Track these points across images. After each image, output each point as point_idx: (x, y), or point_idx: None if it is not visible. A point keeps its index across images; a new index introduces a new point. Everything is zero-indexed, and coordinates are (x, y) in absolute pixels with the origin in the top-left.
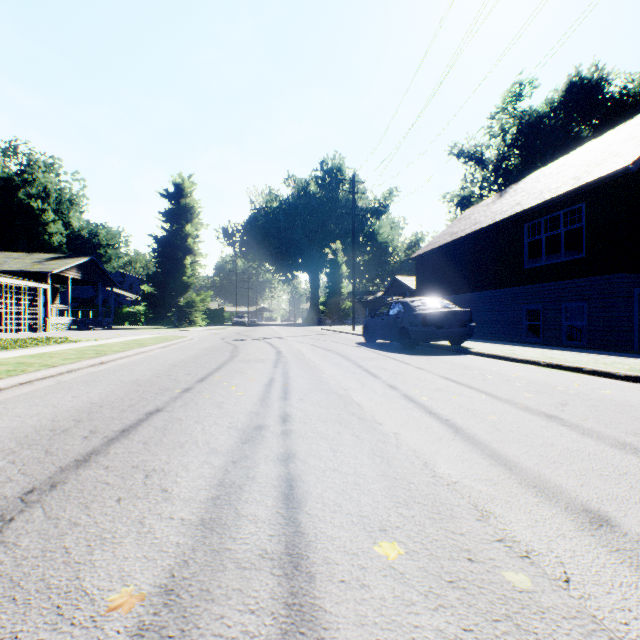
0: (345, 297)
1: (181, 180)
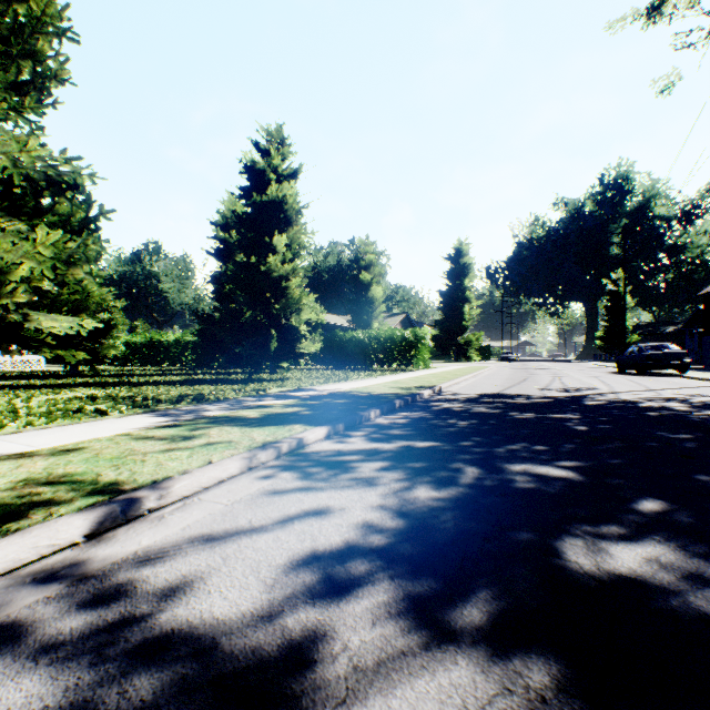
0: (629, 330)
1: (459, 244)
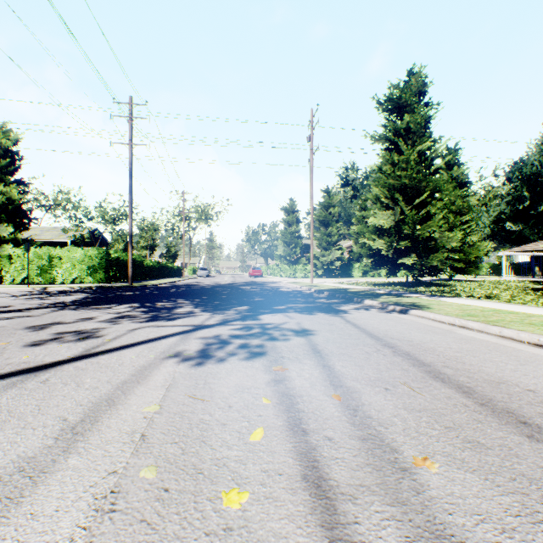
0: None
1: None
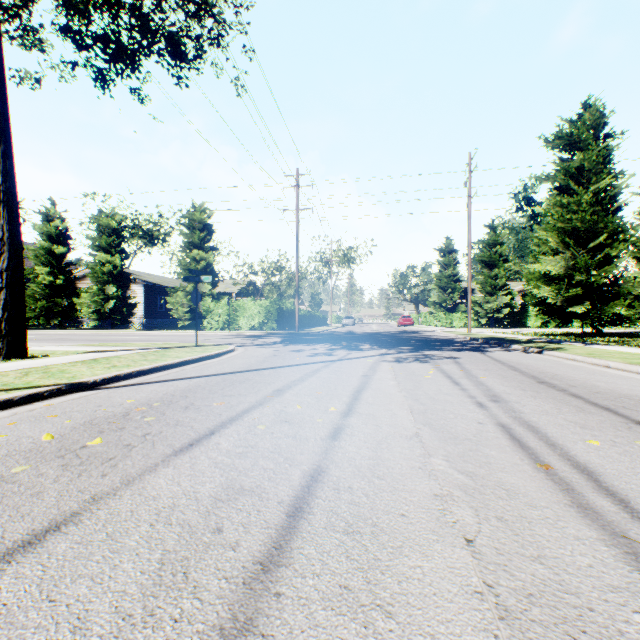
0: None
1: None
